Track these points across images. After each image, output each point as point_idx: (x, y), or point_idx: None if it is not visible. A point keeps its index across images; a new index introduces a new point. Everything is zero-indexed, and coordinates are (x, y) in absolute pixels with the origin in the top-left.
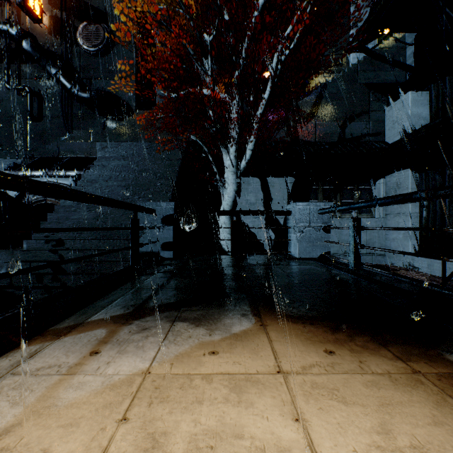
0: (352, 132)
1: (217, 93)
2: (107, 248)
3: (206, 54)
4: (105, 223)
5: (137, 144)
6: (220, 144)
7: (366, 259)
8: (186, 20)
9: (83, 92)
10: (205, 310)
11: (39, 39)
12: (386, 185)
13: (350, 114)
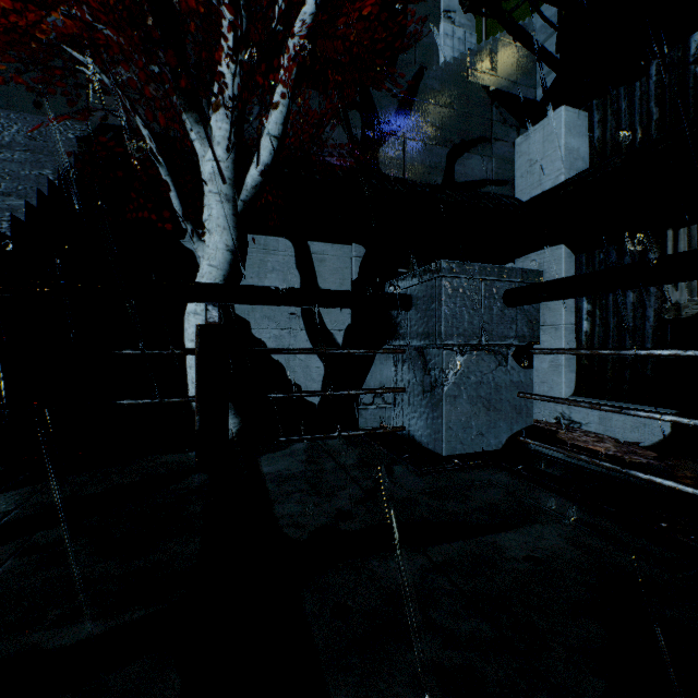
0: (465, 172)
1: None
2: None
3: None
4: None
5: None
6: (183, 109)
7: None
8: None
9: None
10: None
11: None
12: None
13: (462, 137)
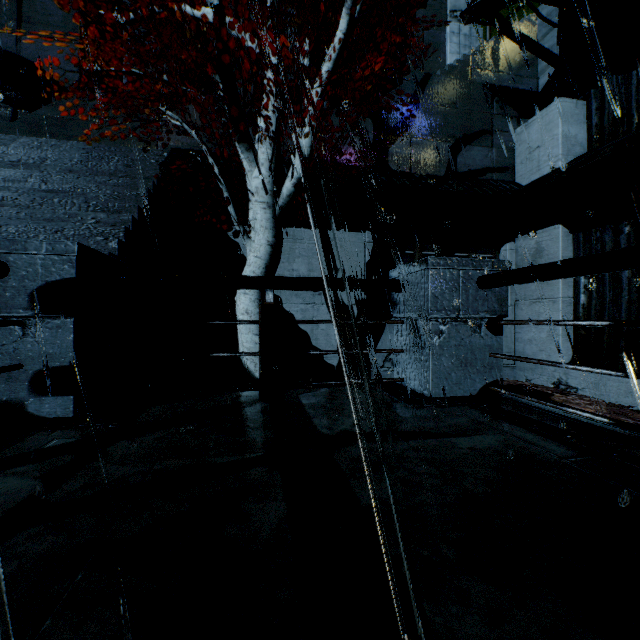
0: (467, 163)
1: (231, 28)
2: None
3: None
4: None
5: (59, 143)
6: (237, 141)
7: None
8: None
9: None
10: None
11: None
12: (517, 253)
13: (464, 131)
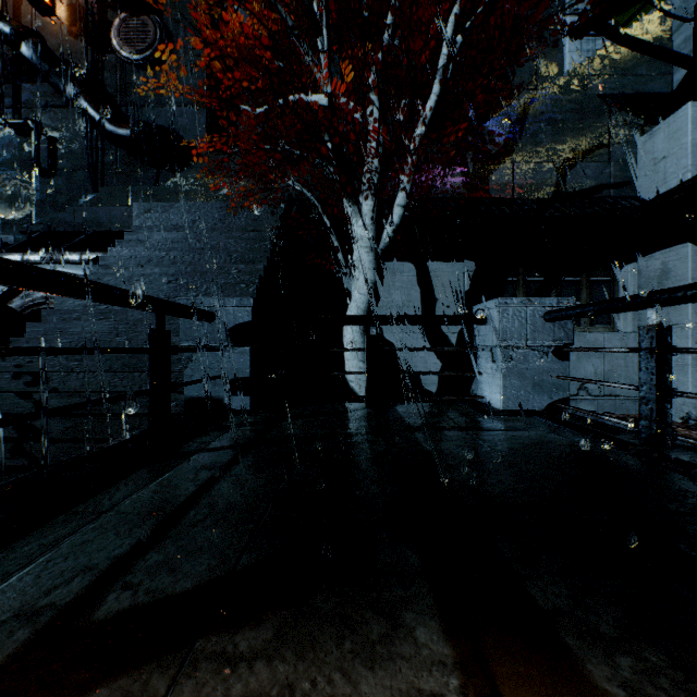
0: (578, 181)
1: (340, 103)
2: (128, 389)
3: (319, 27)
4: (130, 341)
5: (202, 205)
6: (345, 198)
7: (603, 405)
8: (289, 5)
9: (121, 126)
10: (281, 658)
11: (50, 42)
12: (641, 275)
13: (574, 149)
